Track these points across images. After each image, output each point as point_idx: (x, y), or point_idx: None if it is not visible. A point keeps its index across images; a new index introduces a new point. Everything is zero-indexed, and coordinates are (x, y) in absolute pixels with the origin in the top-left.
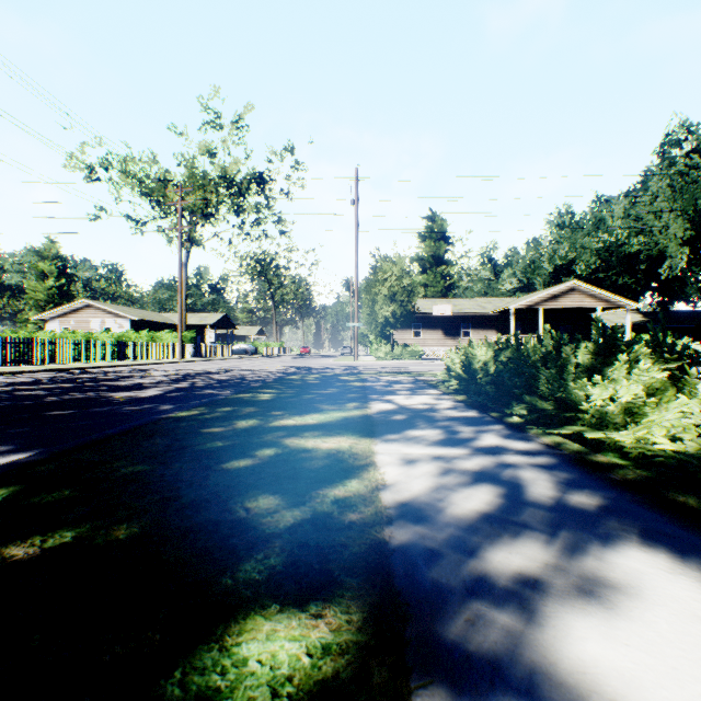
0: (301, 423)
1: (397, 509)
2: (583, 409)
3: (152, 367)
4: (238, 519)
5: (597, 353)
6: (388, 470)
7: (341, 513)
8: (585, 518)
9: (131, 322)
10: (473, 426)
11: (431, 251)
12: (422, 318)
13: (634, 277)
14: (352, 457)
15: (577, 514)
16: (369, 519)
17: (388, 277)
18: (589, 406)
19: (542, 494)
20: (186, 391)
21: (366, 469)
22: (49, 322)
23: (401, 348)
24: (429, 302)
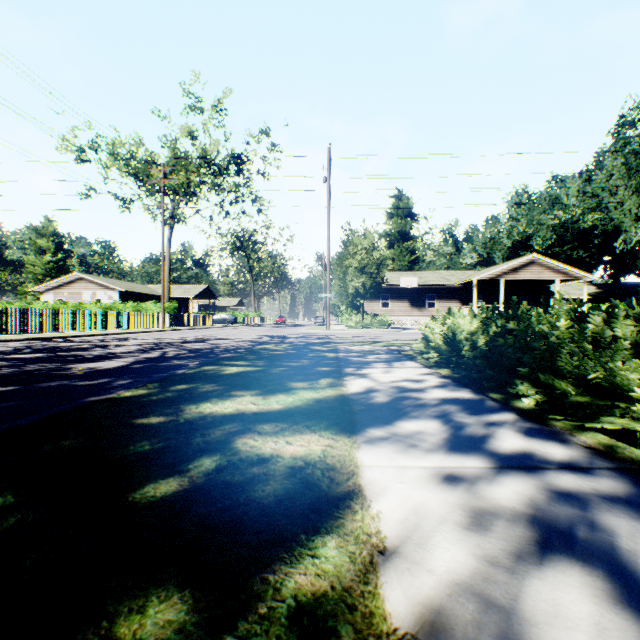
0: (263, 409)
1: None
2: (634, 397)
3: (133, 336)
4: None
5: None
6: (383, 508)
7: None
8: None
9: (120, 294)
10: (477, 414)
11: (397, 227)
12: (389, 289)
13: (588, 251)
14: (326, 476)
15: None
16: None
17: (358, 250)
18: None
19: None
20: (153, 362)
21: (349, 506)
22: (45, 294)
23: (371, 318)
24: (396, 275)
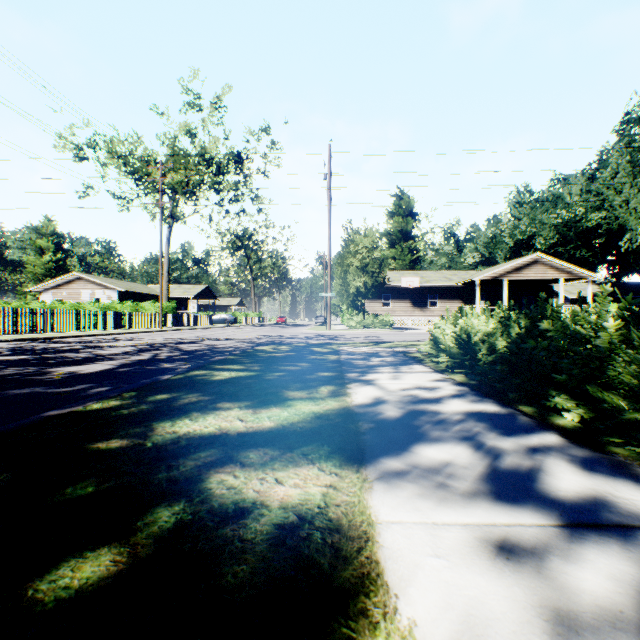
0: (251, 427)
1: None
2: None
3: (129, 336)
4: None
5: None
6: (418, 614)
7: None
8: None
9: (119, 293)
10: (512, 435)
11: (399, 226)
12: (391, 289)
13: (591, 251)
14: (328, 543)
15: None
16: None
17: (360, 249)
18: None
19: None
20: (141, 365)
21: (364, 612)
22: (43, 293)
23: (372, 318)
24: (398, 275)
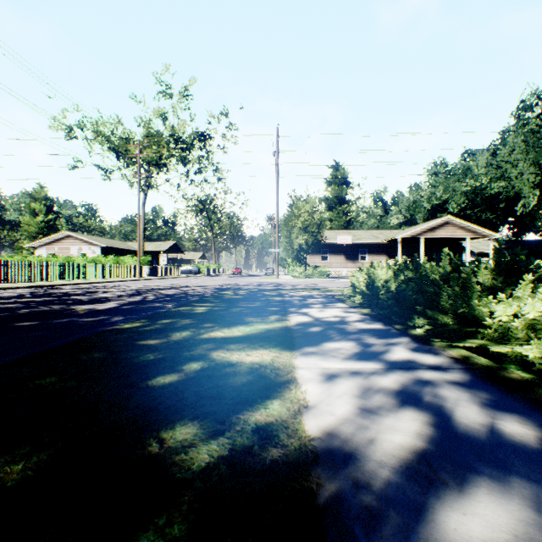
0: (229, 335)
1: (322, 441)
2: (486, 324)
3: (116, 284)
4: (148, 457)
5: (498, 273)
6: (309, 388)
7: (262, 447)
8: (531, 455)
9: (102, 249)
10: (382, 338)
11: (335, 193)
12: (328, 245)
13: (495, 213)
14: (273, 372)
15: (520, 449)
16: (293, 457)
17: (302, 213)
18: (492, 322)
19: (472, 420)
20: (137, 304)
21: (287, 387)
22: (38, 249)
23: (312, 269)
24: (334, 233)
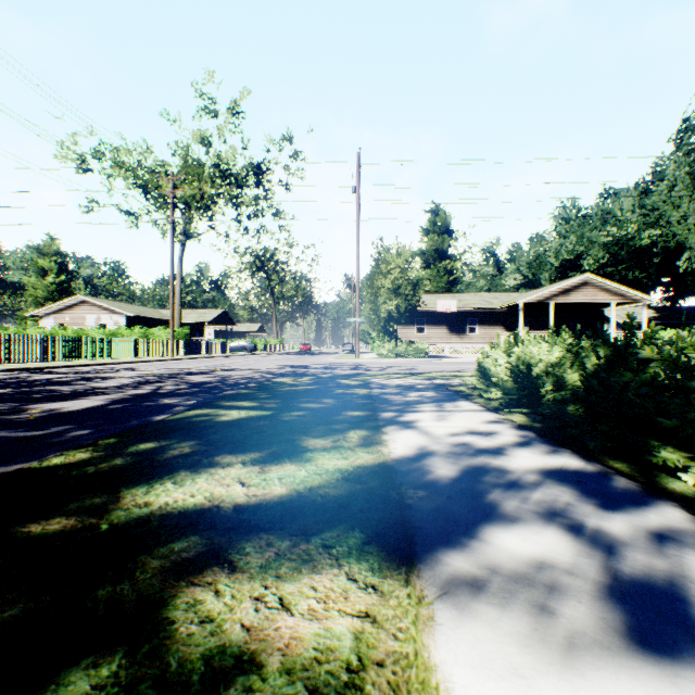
0: (254, 496)
1: None
2: None
3: (134, 366)
4: None
5: None
6: None
7: None
8: None
9: (127, 318)
10: (618, 510)
11: (434, 245)
12: (426, 313)
13: (645, 272)
14: None
15: None
16: None
17: (391, 269)
18: None
19: None
20: (138, 401)
21: None
22: (44, 319)
23: (405, 345)
24: (433, 298)
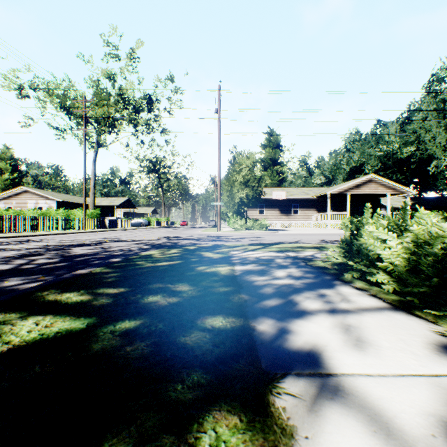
0: None
1: None
2: None
3: (46, 237)
4: None
5: None
6: None
7: None
8: None
9: (58, 203)
10: None
11: (269, 155)
12: (265, 200)
13: (403, 175)
14: None
15: None
16: None
17: (243, 168)
18: None
19: None
20: None
21: None
22: None
23: (252, 222)
24: (269, 190)
